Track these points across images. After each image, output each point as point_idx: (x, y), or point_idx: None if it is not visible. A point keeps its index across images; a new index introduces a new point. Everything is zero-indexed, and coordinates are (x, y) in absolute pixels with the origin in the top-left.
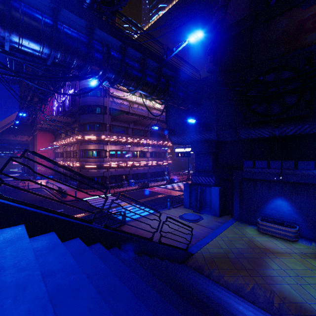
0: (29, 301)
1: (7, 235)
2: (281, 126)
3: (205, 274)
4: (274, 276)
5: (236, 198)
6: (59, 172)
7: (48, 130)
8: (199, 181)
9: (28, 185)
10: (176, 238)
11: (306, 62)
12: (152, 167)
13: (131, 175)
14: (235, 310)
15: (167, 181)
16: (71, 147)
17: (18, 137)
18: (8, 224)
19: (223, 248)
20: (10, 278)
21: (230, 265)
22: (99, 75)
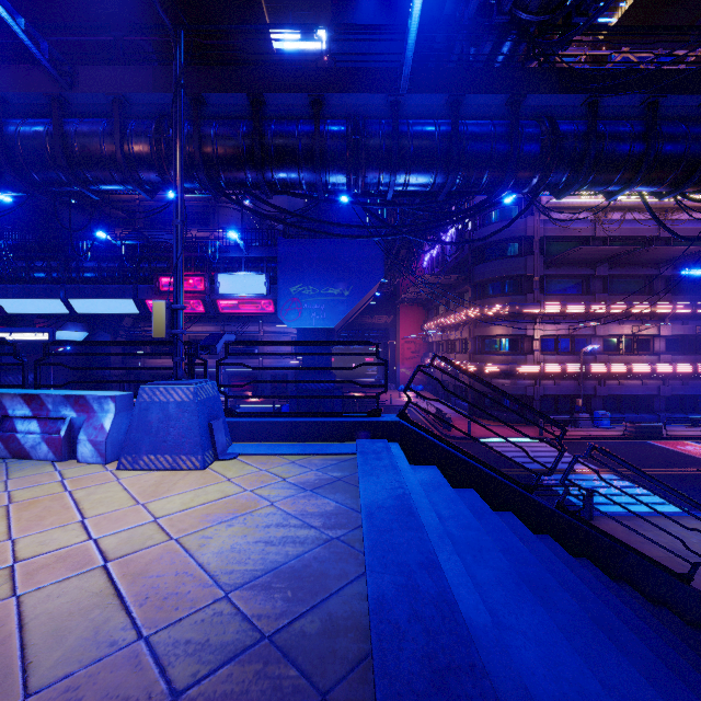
0: (494, 568)
1: (422, 476)
2: None
3: None
4: None
5: None
6: (478, 391)
7: (416, 302)
8: None
9: (390, 399)
10: None
11: None
12: (673, 380)
13: (600, 398)
14: None
15: None
16: (457, 332)
17: (374, 318)
18: (418, 461)
19: None
20: (455, 531)
21: None
22: (531, 187)
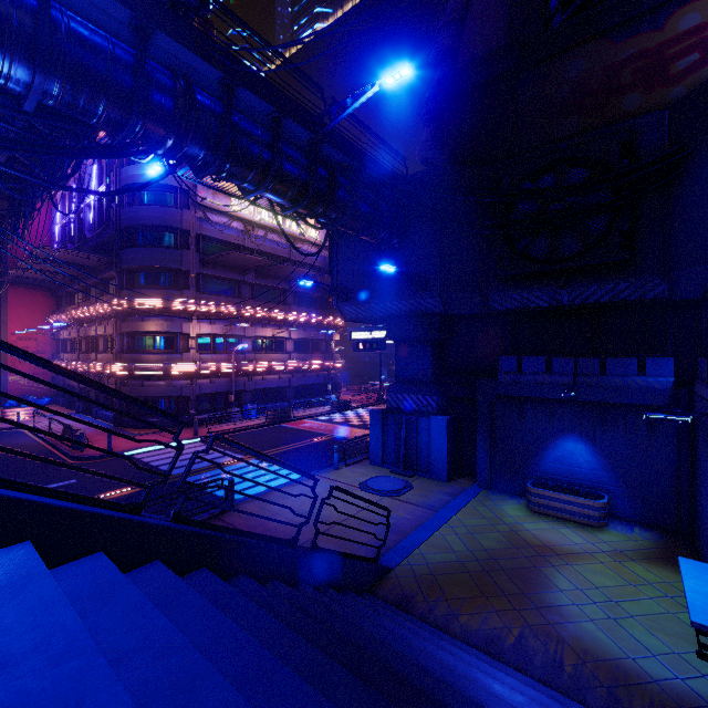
0: None
1: None
2: (573, 285)
3: (418, 614)
4: (563, 605)
5: (483, 439)
6: (47, 383)
7: (39, 285)
8: (403, 404)
9: None
10: (353, 535)
11: (622, 153)
12: (298, 373)
13: (250, 392)
14: (487, 694)
15: (333, 406)
16: (100, 327)
17: None
18: None
19: (456, 550)
20: None
21: (472, 589)
22: (166, 149)
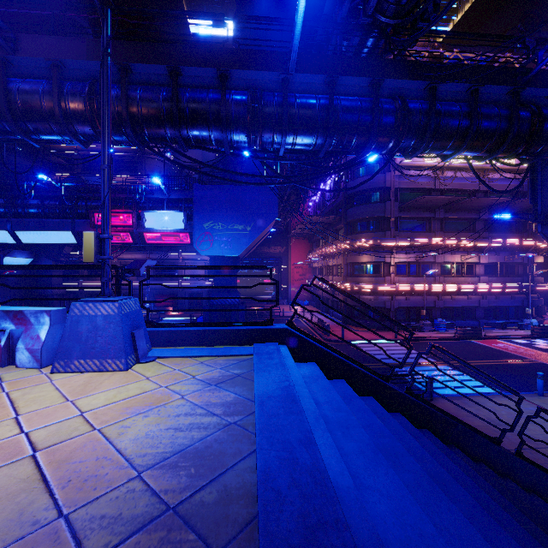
0: (357, 441)
1: (305, 371)
2: None
3: None
4: None
5: None
6: (347, 304)
7: (303, 236)
8: None
9: (283, 311)
10: None
11: None
12: (489, 295)
13: (438, 309)
14: None
15: (534, 330)
16: (334, 259)
17: (271, 249)
18: (302, 359)
19: None
20: (329, 413)
21: None
22: (388, 150)
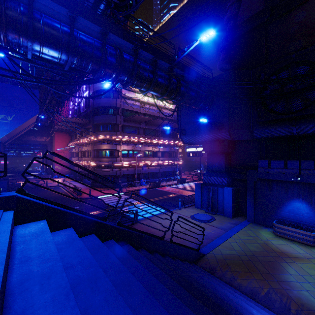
0: (54, 289)
1: (31, 229)
2: (299, 124)
3: (217, 276)
4: (291, 281)
5: (250, 199)
6: (76, 172)
7: (65, 131)
8: (211, 181)
9: (46, 183)
10: (187, 238)
11: None
12: (163, 166)
13: (143, 174)
14: (249, 313)
15: (178, 181)
16: (86, 147)
17: (37, 138)
18: (32, 219)
19: (236, 250)
20: (36, 267)
21: (243, 268)
22: (112, 78)
